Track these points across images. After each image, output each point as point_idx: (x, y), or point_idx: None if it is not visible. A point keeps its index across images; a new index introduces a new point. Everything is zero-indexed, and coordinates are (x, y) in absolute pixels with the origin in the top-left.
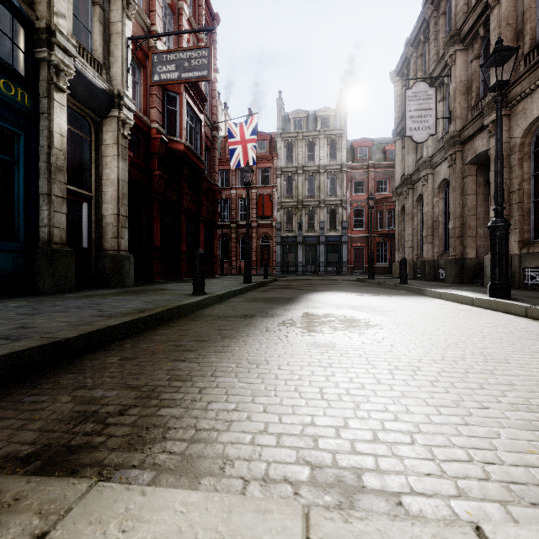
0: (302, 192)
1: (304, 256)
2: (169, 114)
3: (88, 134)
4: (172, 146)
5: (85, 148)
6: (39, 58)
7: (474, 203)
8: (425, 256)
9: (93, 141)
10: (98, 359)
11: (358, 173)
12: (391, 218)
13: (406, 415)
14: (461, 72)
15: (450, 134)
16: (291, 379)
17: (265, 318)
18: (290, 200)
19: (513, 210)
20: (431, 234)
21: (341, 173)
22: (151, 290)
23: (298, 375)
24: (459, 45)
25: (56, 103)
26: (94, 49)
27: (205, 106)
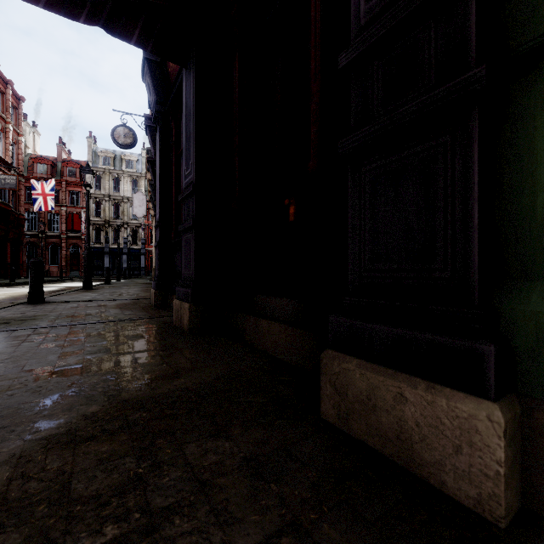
0: (109, 214)
1: (111, 263)
2: None
3: None
4: None
5: None
6: None
7: None
8: None
9: None
10: None
11: None
12: None
13: None
14: None
15: None
16: None
17: None
18: (98, 220)
19: None
20: None
21: None
22: None
23: None
24: None
25: None
26: None
27: (12, 170)
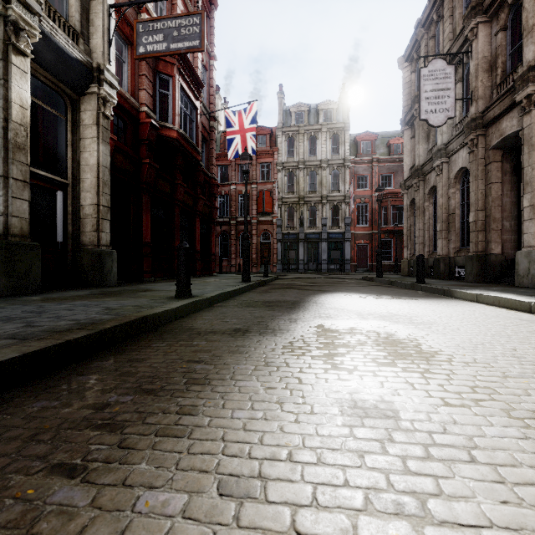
0: (304, 188)
1: (306, 253)
2: (161, 99)
3: (64, 113)
4: (164, 133)
5: (60, 129)
6: None
7: (499, 192)
8: (440, 252)
9: (69, 120)
10: None
11: (361, 167)
12: (396, 214)
13: None
14: (483, 47)
15: (472, 116)
16: None
17: (264, 336)
18: (291, 196)
19: None
20: (446, 229)
21: (344, 167)
22: (131, 291)
23: None
24: (482, 16)
25: (15, 68)
26: (70, 15)
27: (201, 93)
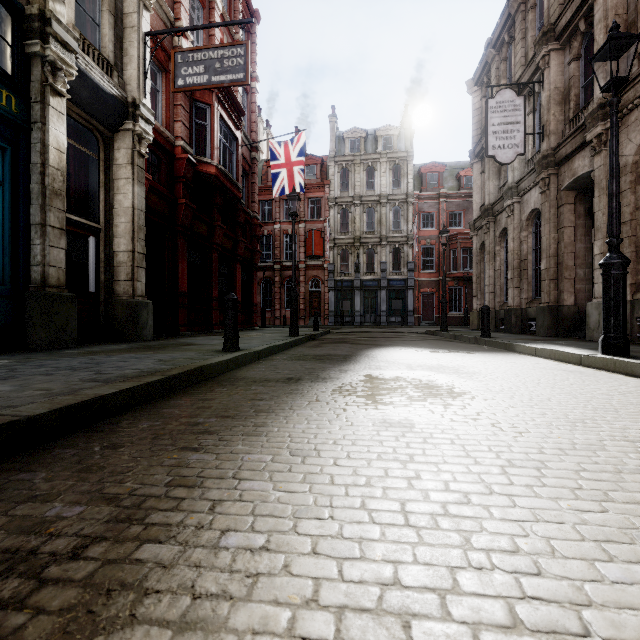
0: (360, 227)
1: (362, 304)
2: (198, 130)
3: (96, 151)
4: (201, 169)
5: (92, 169)
6: (30, 53)
7: (572, 238)
8: (511, 303)
9: (101, 160)
10: (74, 446)
11: (427, 203)
12: (466, 258)
13: (554, 562)
14: (556, 77)
15: (543, 153)
16: (355, 484)
17: (315, 383)
18: (345, 237)
19: (623, 245)
20: (518, 276)
21: (406, 203)
22: (172, 345)
23: (365, 476)
24: (554, 43)
25: (53, 109)
26: (103, 46)
27: (242, 121)
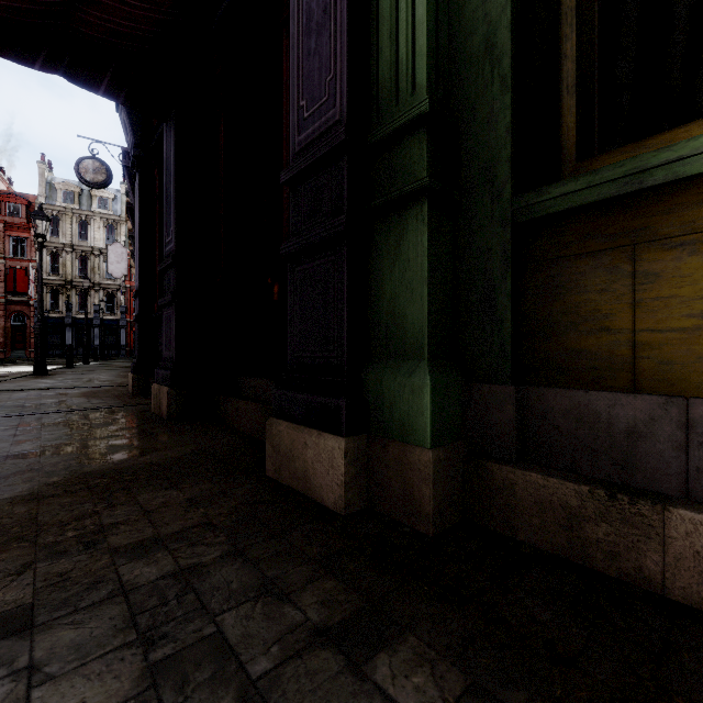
0: (73, 271)
1: (75, 339)
2: None
3: None
4: None
5: None
6: None
7: None
8: None
9: None
10: None
11: None
12: None
13: None
14: None
15: None
16: None
17: None
18: (55, 278)
19: None
20: None
21: None
22: None
23: None
24: None
25: None
26: None
27: None
